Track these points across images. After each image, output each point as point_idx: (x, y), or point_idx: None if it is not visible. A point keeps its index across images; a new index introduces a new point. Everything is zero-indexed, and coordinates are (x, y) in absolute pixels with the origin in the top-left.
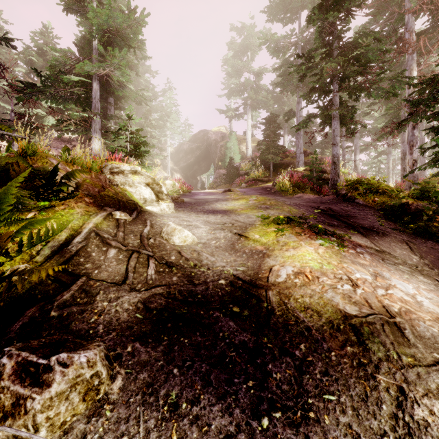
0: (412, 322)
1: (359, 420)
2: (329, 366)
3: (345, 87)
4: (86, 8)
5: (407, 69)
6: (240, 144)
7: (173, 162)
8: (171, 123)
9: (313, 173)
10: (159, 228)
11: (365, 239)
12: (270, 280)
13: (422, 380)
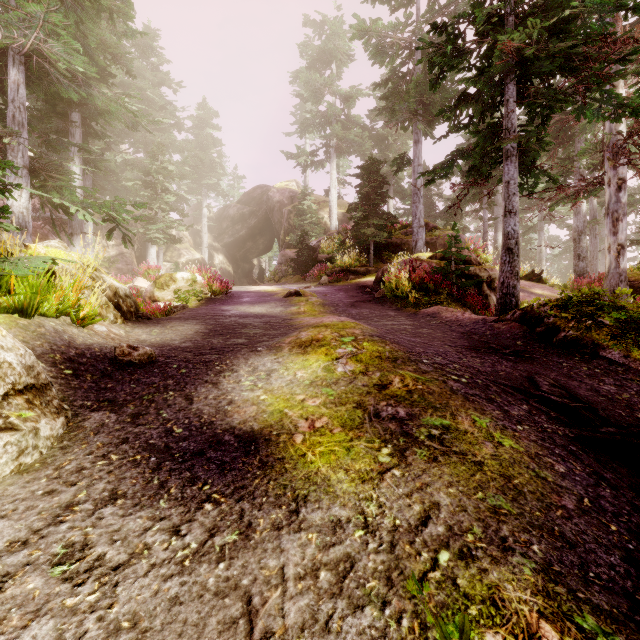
0: None
1: None
2: None
3: (529, 96)
4: None
5: (609, 86)
6: (319, 209)
7: (212, 236)
8: (207, 172)
9: (450, 265)
10: None
11: None
12: None
13: None
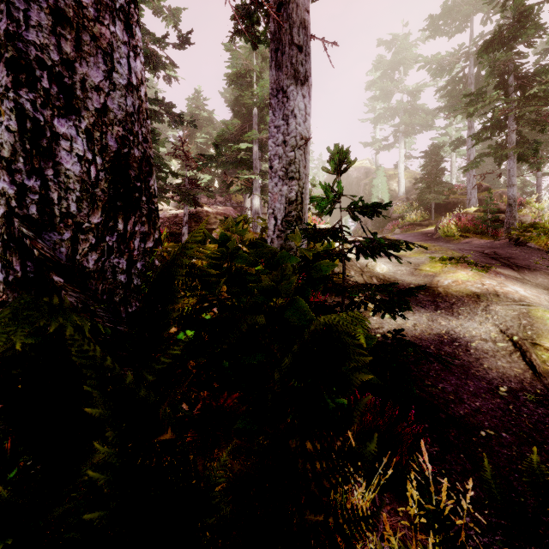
0: (506, 294)
1: (471, 311)
2: (463, 303)
3: (524, 122)
4: (248, 80)
5: None
6: (389, 180)
7: None
8: None
9: (486, 215)
10: (362, 264)
11: (514, 272)
12: (438, 284)
13: (497, 303)
